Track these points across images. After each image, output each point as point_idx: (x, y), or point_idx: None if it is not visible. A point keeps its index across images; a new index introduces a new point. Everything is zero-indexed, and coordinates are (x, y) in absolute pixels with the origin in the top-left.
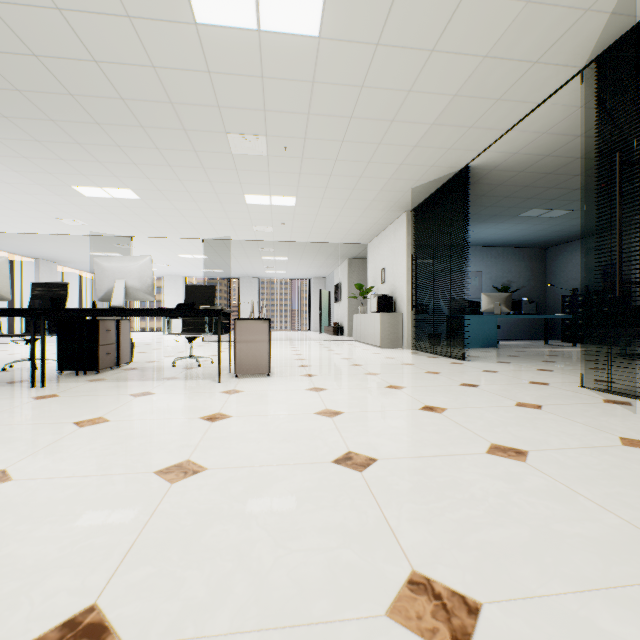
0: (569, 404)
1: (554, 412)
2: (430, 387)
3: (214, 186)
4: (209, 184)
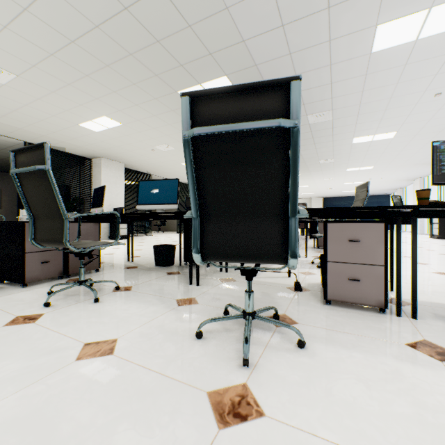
0: None
1: None
2: None
3: None
4: None
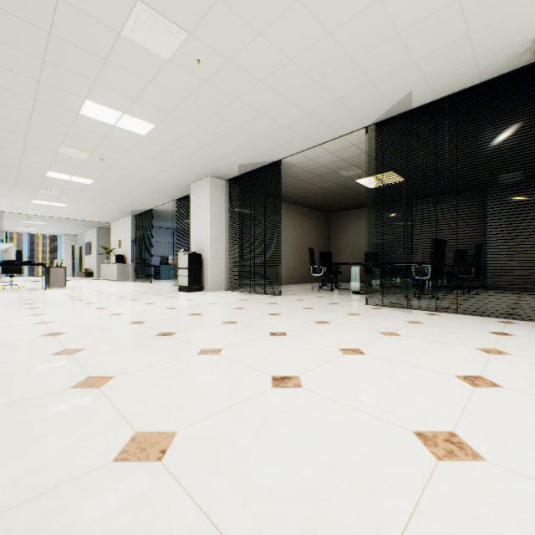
0: (162, 287)
1: (155, 288)
2: (129, 287)
3: (15, 195)
4: (12, 195)
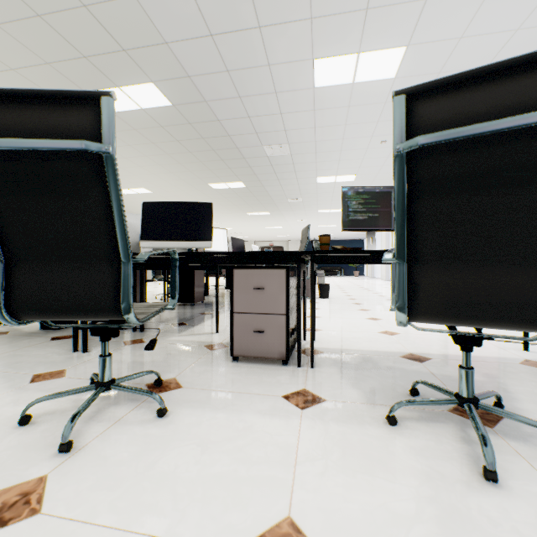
0: None
1: None
2: None
3: None
4: None
